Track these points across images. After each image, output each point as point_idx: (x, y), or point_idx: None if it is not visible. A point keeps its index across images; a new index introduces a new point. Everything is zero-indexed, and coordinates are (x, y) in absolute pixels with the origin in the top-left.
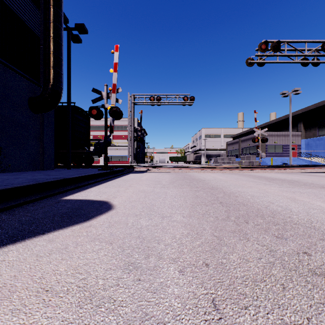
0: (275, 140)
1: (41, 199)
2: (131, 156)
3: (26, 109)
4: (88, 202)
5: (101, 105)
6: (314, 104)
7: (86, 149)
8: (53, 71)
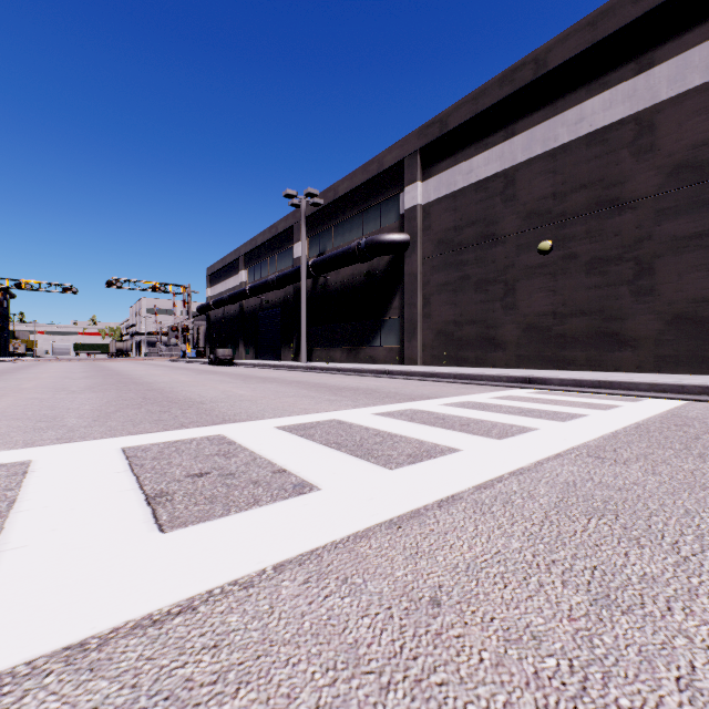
0: None
1: None
2: None
3: None
4: None
5: None
6: None
7: None
8: None
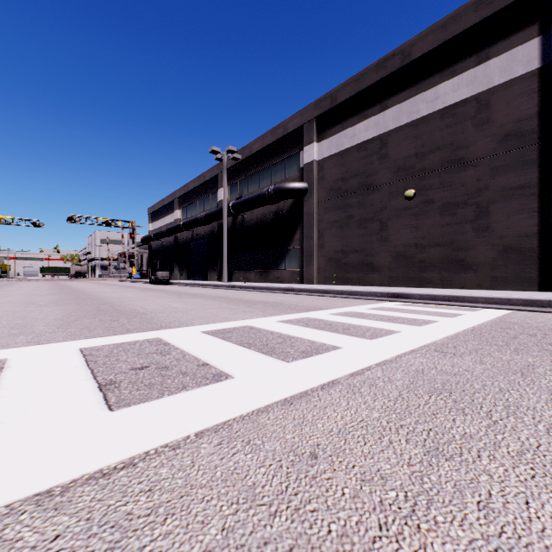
0: None
1: None
2: None
3: None
4: None
5: None
6: None
7: None
8: None
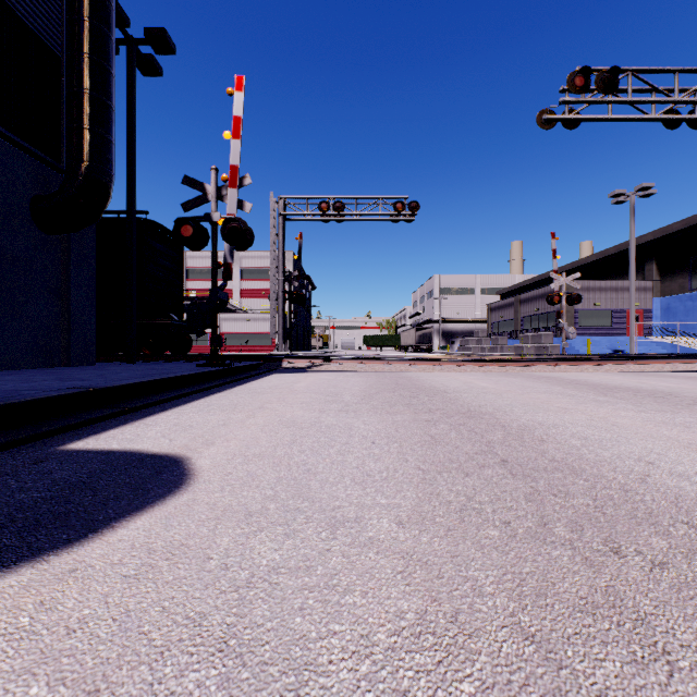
0: (597, 300)
1: (2, 451)
2: (278, 335)
3: (26, 223)
4: (124, 462)
5: (204, 216)
6: (681, 221)
7: (173, 317)
8: (88, 135)
